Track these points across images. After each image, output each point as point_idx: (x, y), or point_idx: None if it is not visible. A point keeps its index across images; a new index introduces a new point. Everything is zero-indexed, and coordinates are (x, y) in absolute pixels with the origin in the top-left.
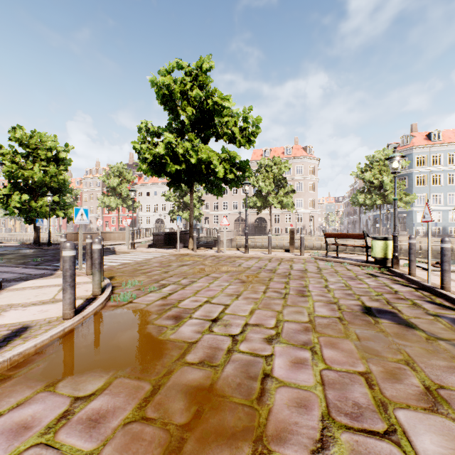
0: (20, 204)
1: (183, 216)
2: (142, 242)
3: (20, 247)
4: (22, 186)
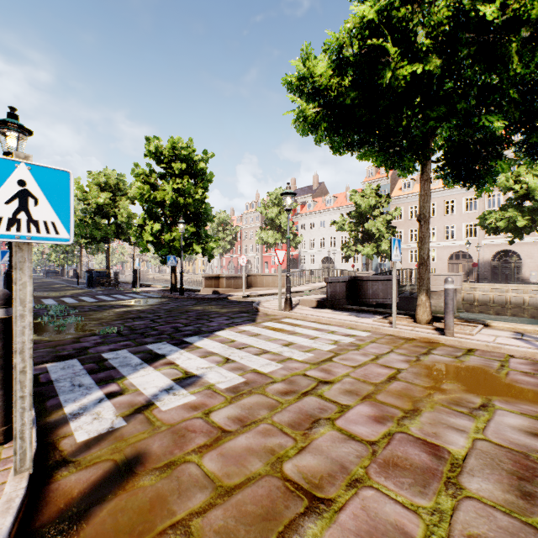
0: (153, 237)
1: (362, 251)
2: (305, 290)
3: (155, 294)
4: (158, 215)
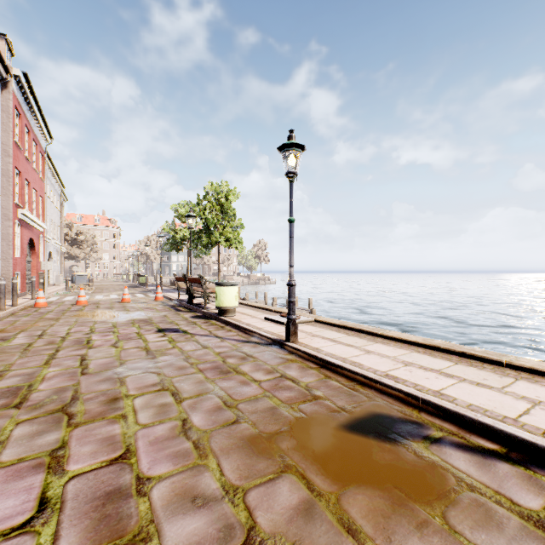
0: None
1: None
2: None
3: None
4: None
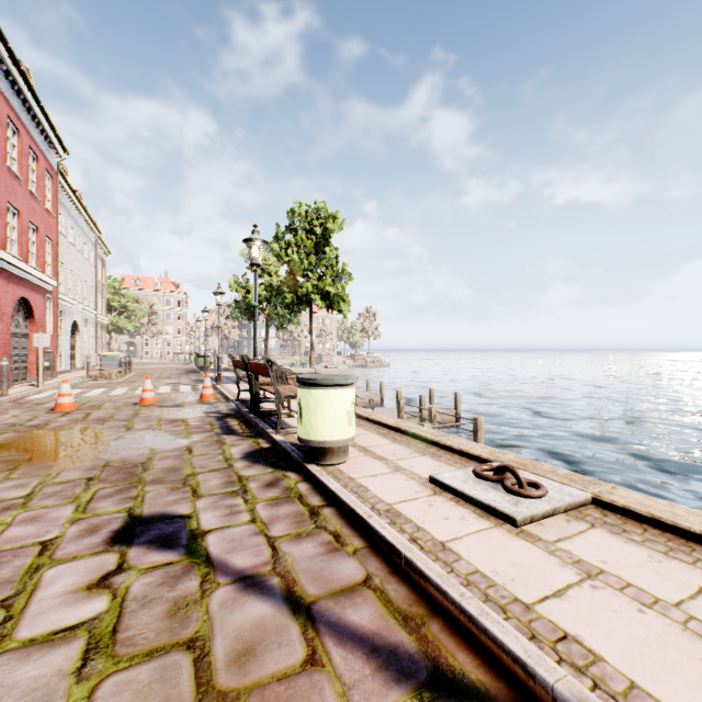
0: None
1: None
2: None
3: None
4: None
